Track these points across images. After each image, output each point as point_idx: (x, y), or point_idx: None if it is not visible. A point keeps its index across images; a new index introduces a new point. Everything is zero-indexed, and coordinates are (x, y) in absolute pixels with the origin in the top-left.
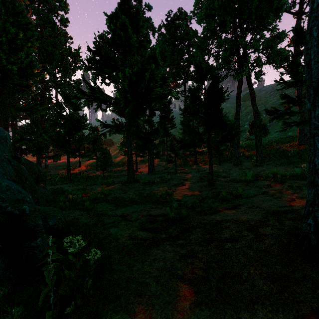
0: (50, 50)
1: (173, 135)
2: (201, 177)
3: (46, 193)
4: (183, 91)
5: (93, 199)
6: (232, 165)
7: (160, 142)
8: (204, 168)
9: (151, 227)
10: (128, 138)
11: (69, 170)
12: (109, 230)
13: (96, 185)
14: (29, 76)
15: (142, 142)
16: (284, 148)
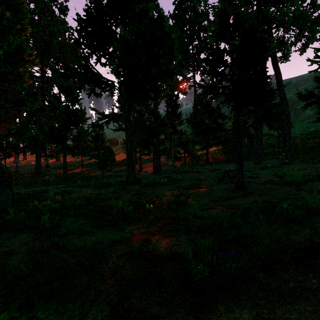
0: (49, 40)
1: (186, 114)
2: (219, 177)
3: (2, 199)
4: (191, 86)
5: (69, 208)
6: (253, 163)
7: (166, 136)
8: (218, 167)
9: (142, 316)
10: (128, 128)
11: (65, 169)
12: (35, 311)
13: (89, 186)
14: (18, 63)
15: (146, 136)
16: (313, 144)
